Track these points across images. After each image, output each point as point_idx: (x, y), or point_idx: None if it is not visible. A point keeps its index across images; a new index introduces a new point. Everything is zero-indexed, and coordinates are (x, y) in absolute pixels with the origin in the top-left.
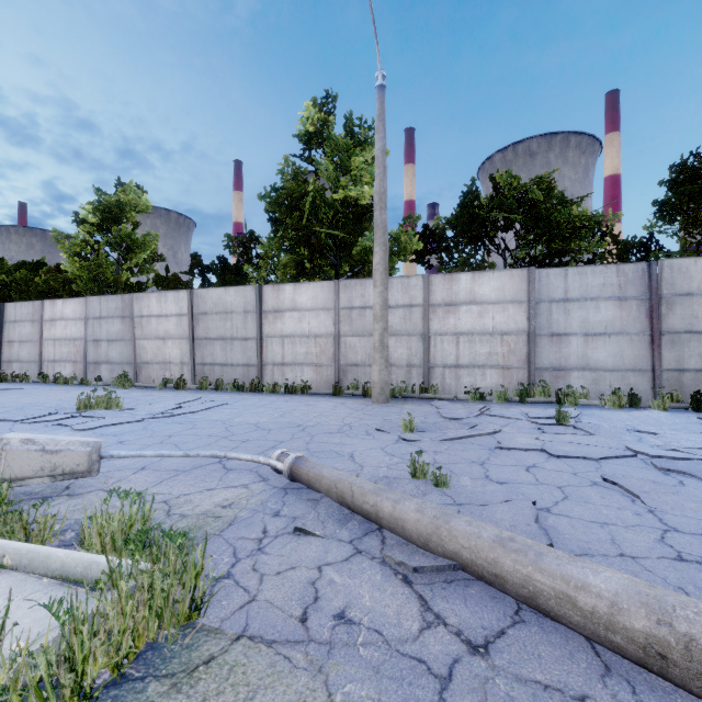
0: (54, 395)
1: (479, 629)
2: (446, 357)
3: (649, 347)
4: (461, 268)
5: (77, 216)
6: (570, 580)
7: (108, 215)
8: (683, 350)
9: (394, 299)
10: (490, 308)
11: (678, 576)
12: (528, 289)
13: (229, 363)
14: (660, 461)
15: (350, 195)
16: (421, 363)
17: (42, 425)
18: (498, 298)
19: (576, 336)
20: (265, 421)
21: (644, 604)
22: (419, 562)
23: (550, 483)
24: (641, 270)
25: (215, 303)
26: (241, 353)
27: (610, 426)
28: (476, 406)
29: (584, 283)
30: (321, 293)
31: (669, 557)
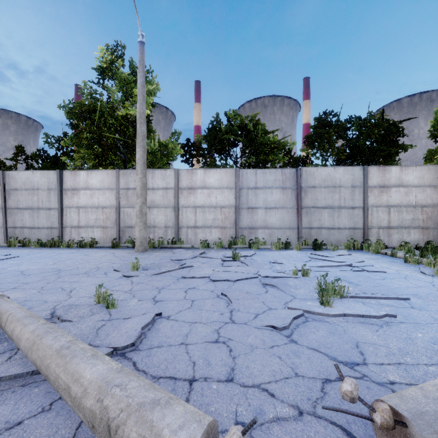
0: None
1: (1, 424)
2: (189, 221)
3: (296, 215)
4: (209, 167)
5: None
6: (75, 375)
7: None
8: (312, 217)
9: (156, 184)
10: (215, 191)
11: (201, 354)
12: (235, 180)
13: (36, 226)
14: (266, 279)
15: (129, 113)
16: (173, 225)
17: None
18: (219, 186)
19: (261, 209)
20: (34, 268)
21: (99, 387)
22: (5, 373)
23: (190, 298)
24: (293, 172)
25: (24, 182)
26: (46, 219)
27: (262, 260)
28: (199, 251)
29: (265, 178)
30: (107, 178)
31: (209, 341)
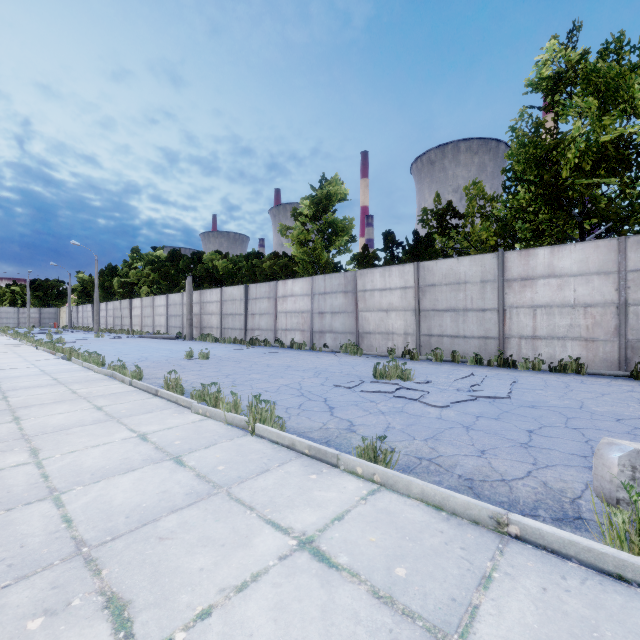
0: (315, 360)
1: None
2: None
3: None
4: None
5: (295, 211)
6: None
7: (320, 206)
8: None
9: None
10: None
11: None
12: None
13: (461, 335)
14: None
15: (632, 132)
16: None
17: (381, 395)
18: None
19: None
20: None
21: None
22: None
23: None
24: None
25: (445, 274)
26: (477, 325)
27: None
28: None
29: None
30: (595, 254)
31: None
